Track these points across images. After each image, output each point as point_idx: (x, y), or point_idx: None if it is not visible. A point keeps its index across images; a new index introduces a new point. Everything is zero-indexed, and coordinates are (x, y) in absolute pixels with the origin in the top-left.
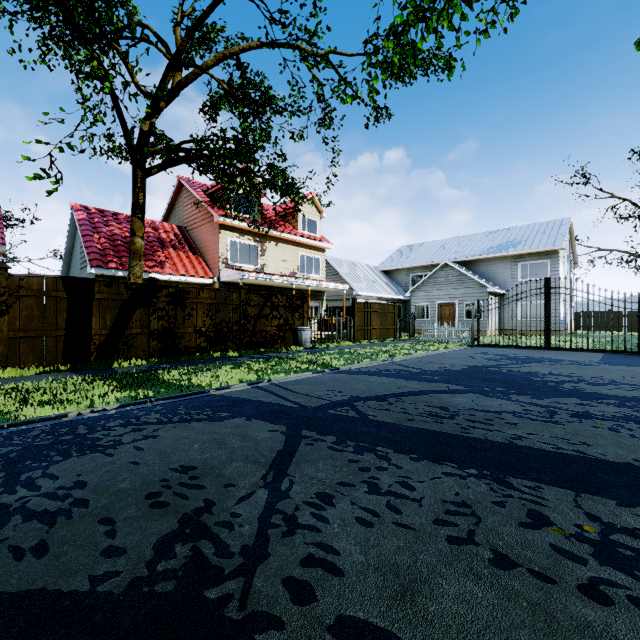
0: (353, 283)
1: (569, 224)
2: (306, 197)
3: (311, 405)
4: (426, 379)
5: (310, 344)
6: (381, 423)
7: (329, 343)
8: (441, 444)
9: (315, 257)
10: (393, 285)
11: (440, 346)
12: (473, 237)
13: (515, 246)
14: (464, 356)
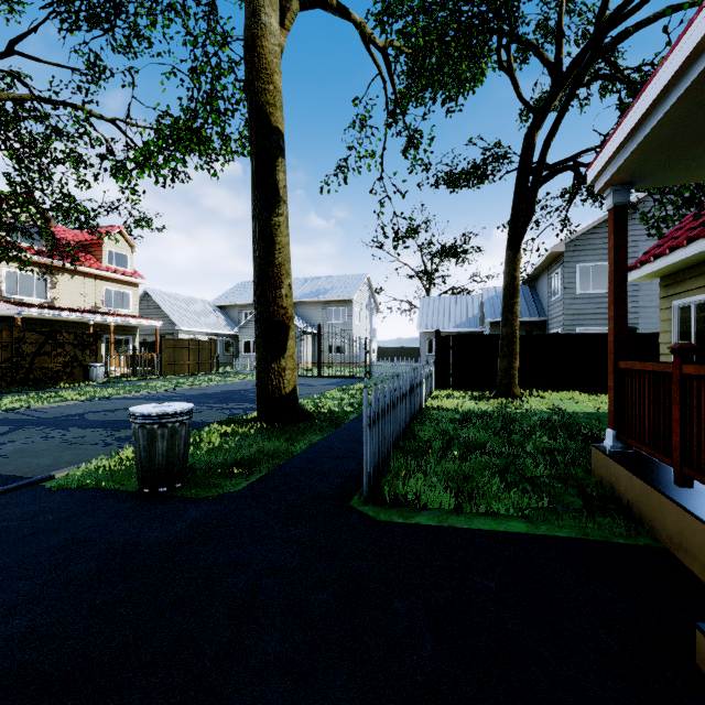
0: (176, 318)
1: (365, 279)
2: (110, 233)
3: (49, 417)
4: (171, 399)
5: (106, 379)
6: (89, 420)
7: (128, 378)
8: (111, 424)
9: (125, 292)
10: (226, 320)
11: (239, 377)
12: (300, 281)
13: (325, 293)
14: (242, 384)
